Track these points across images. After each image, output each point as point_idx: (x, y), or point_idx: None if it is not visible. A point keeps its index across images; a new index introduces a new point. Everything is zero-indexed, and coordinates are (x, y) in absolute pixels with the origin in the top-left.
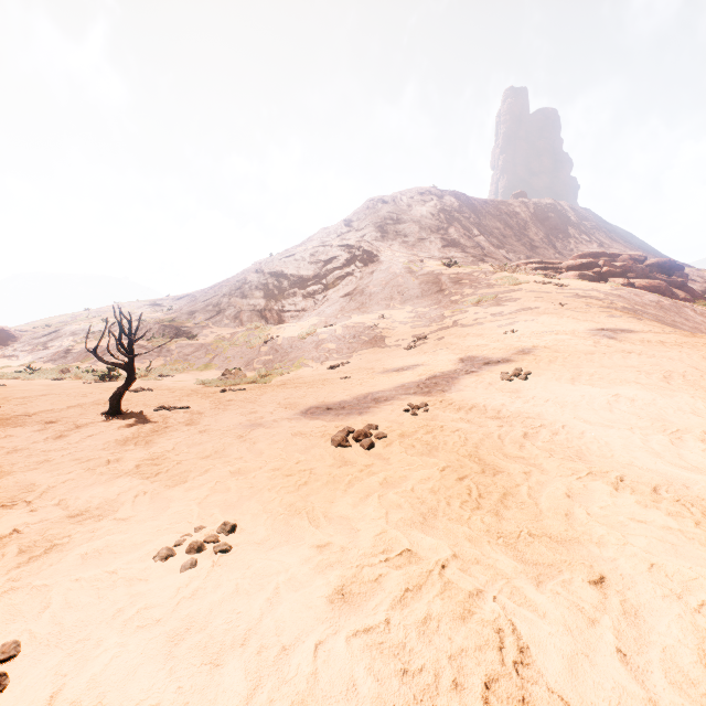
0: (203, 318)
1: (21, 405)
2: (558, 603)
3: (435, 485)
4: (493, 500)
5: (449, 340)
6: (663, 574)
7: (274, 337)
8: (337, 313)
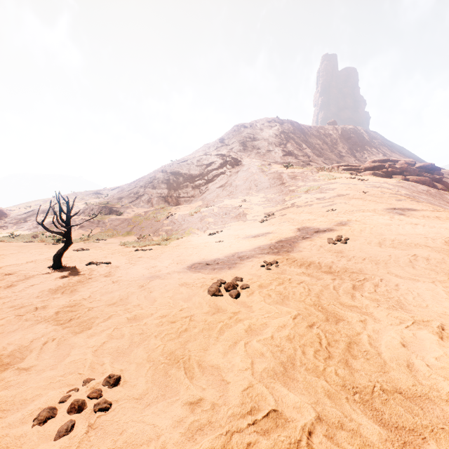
0: (127, 201)
1: None
2: None
3: (290, 333)
4: (341, 348)
5: (289, 216)
6: None
7: (172, 214)
8: (214, 198)
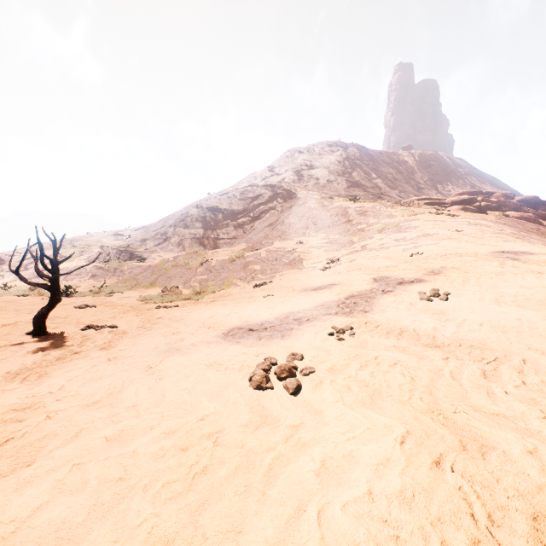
0: (152, 244)
1: None
2: None
3: (405, 486)
4: (521, 534)
5: (360, 262)
6: None
7: (208, 259)
8: (261, 240)
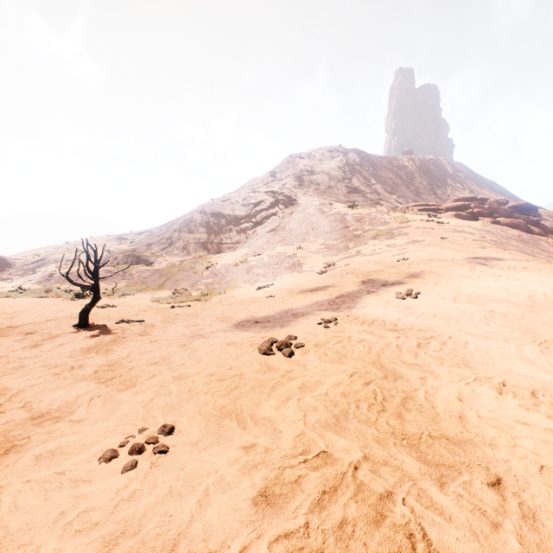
0: (158, 249)
1: (9, 319)
2: (462, 506)
3: (345, 390)
4: (396, 403)
5: (353, 266)
6: (552, 475)
7: (214, 263)
8: (263, 245)
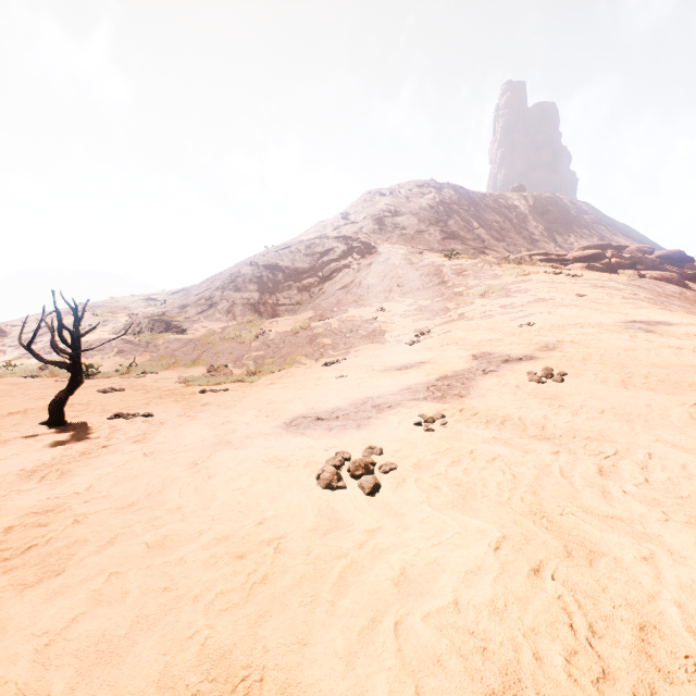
0: (195, 312)
1: None
2: None
3: (496, 595)
4: (625, 645)
5: (456, 334)
6: None
7: (266, 331)
8: (333, 307)
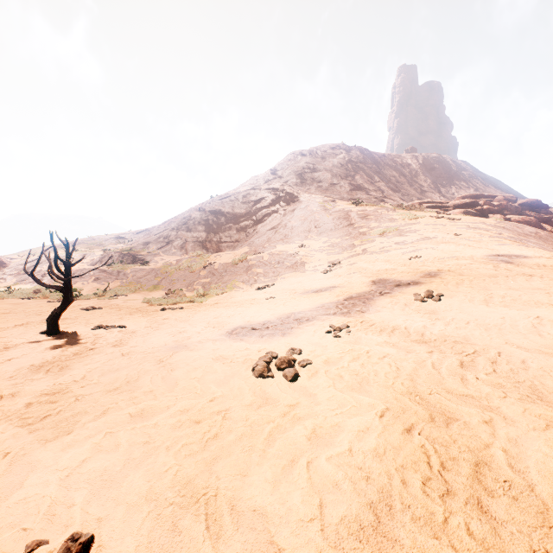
0: (155, 247)
1: None
2: None
3: (379, 445)
4: (464, 475)
5: (360, 265)
6: None
7: (211, 262)
8: (264, 243)
